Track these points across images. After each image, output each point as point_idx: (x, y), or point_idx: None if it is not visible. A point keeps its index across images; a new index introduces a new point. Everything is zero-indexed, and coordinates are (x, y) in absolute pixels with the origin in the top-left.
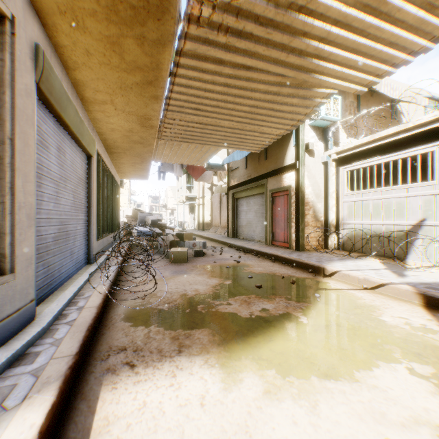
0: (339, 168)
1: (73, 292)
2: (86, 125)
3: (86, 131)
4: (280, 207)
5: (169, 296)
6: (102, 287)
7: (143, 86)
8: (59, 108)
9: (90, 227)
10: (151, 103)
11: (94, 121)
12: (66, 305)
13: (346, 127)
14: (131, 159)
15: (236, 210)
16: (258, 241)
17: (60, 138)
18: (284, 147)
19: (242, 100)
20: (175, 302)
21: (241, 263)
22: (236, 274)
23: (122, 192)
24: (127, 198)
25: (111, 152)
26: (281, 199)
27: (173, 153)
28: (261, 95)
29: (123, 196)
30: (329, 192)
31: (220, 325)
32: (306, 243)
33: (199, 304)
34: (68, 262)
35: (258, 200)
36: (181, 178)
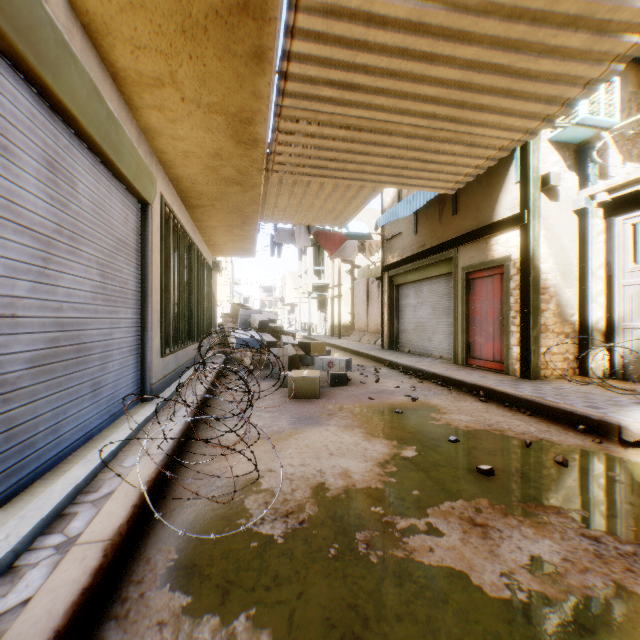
0: (614, 219)
1: (71, 486)
2: (129, 136)
3: (127, 146)
4: (485, 297)
5: (286, 490)
6: (147, 463)
7: (229, 22)
8: (31, 56)
9: (146, 333)
10: (250, 75)
11: (149, 135)
12: (37, 532)
13: (619, 143)
14: (225, 218)
15: (396, 305)
16: (439, 357)
17: (56, 143)
18: (493, 188)
19: (449, 49)
20: (300, 514)
21: (420, 403)
22: (421, 431)
23: (222, 281)
24: (228, 289)
25: (191, 206)
26: (487, 284)
27: (295, 204)
28: (498, 29)
29: (222, 286)
30: (589, 267)
31: (436, 634)
32: (543, 365)
33: (358, 526)
34: (85, 407)
35: (437, 287)
36: (305, 256)
